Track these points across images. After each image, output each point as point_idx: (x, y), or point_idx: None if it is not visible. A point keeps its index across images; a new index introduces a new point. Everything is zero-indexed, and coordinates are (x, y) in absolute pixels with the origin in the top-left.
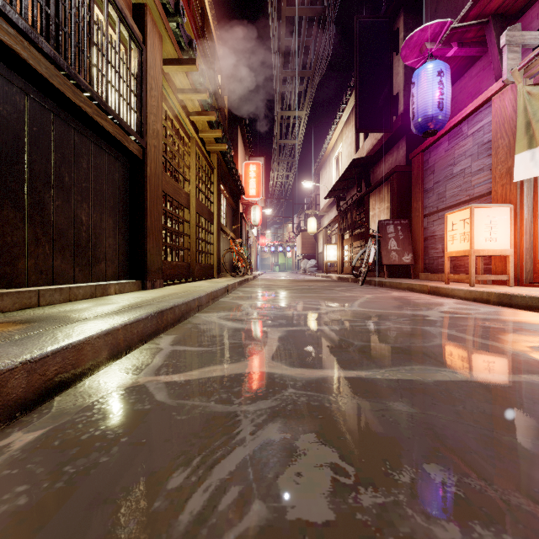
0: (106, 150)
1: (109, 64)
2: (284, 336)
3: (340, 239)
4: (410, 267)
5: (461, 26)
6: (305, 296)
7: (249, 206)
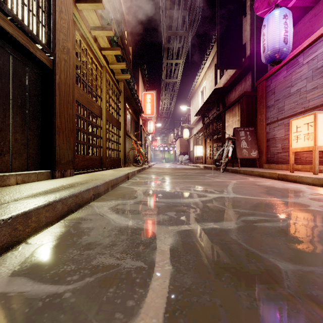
0: (11, 53)
1: None
2: (177, 245)
3: (204, 142)
4: (256, 160)
5: None
6: (186, 182)
7: (146, 121)
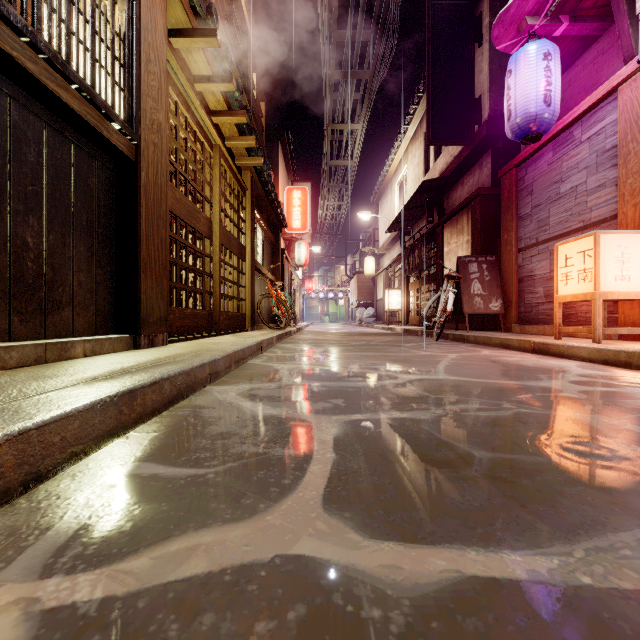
0: (73, 140)
1: (74, 6)
2: (343, 435)
3: (405, 282)
4: (499, 317)
5: None
6: (366, 356)
7: (293, 242)
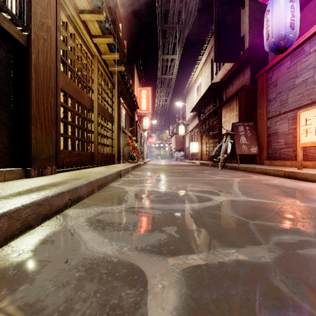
0: None
1: None
2: (186, 315)
3: (200, 138)
4: (256, 156)
5: None
6: (184, 180)
7: (142, 117)
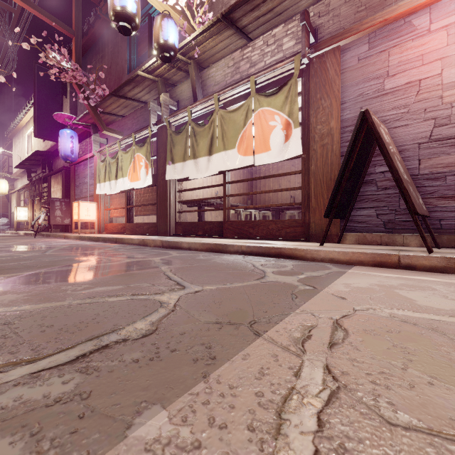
0: None
1: None
2: None
3: (31, 203)
4: (69, 226)
5: (78, 123)
6: None
7: None
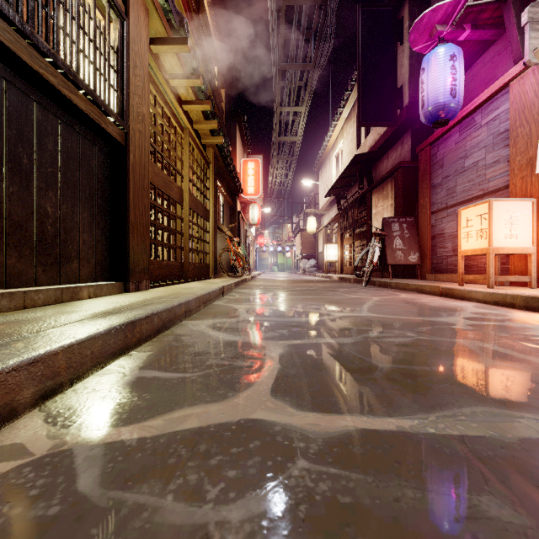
0: (79, 131)
1: (81, 30)
2: (286, 354)
3: (341, 238)
4: (417, 267)
5: (477, 4)
6: (307, 299)
7: (248, 205)
